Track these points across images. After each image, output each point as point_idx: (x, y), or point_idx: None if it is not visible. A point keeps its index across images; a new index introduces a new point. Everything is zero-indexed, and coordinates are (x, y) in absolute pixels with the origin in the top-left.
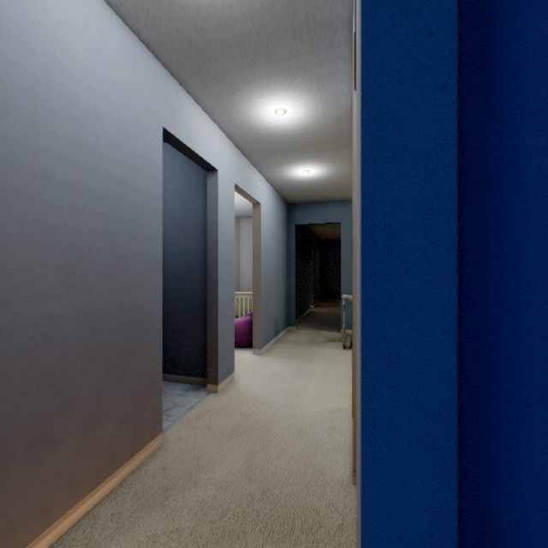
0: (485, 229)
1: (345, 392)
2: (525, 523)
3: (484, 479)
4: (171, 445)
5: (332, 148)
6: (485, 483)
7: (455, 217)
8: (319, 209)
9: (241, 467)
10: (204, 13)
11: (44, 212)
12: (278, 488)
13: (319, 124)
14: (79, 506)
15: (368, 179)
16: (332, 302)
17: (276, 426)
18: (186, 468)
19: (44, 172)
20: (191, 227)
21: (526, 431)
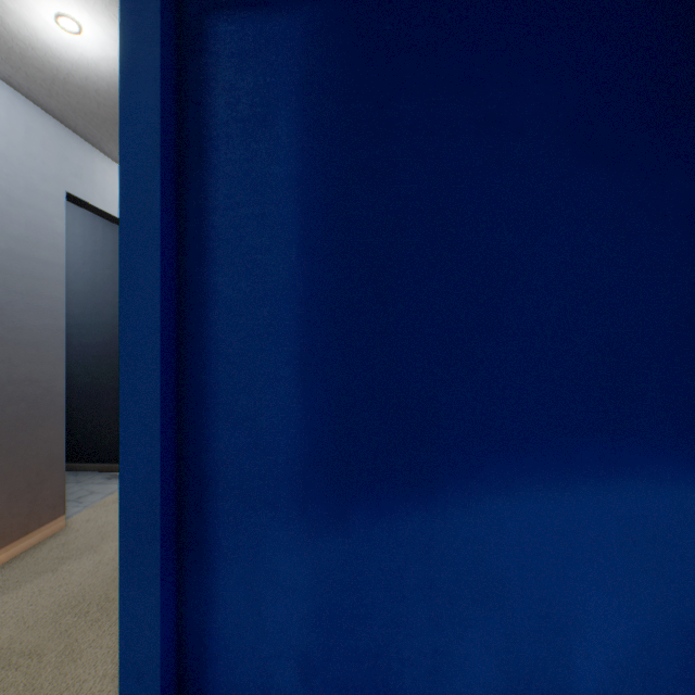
0: (202, 323)
1: None
2: (219, 472)
3: (202, 454)
4: (77, 526)
5: None
6: (202, 455)
7: (161, 319)
8: None
9: None
10: (104, 94)
11: None
12: None
13: None
14: None
15: (123, 298)
16: None
17: None
18: (89, 542)
19: None
20: (117, 294)
21: (219, 426)
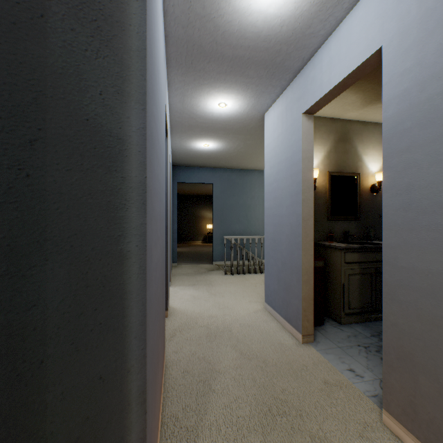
0: None
1: (252, 300)
2: None
3: None
4: (174, 357)
5: (235, 133)
6: None
7: None
8: (197, 172)
9: (237, 355)
10: (226, 35)
11: (158, 169)
12: (269, 357)
13: (240, 118)
14: (160, 411)
15: None
16: (184, 243)
17: (233, 327)
18: (202, 366)
19: (158, 136)
20: None
21: None
